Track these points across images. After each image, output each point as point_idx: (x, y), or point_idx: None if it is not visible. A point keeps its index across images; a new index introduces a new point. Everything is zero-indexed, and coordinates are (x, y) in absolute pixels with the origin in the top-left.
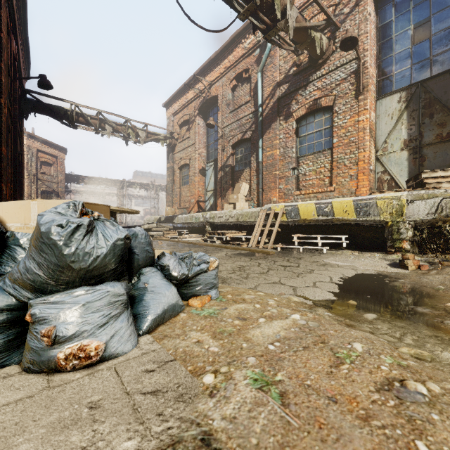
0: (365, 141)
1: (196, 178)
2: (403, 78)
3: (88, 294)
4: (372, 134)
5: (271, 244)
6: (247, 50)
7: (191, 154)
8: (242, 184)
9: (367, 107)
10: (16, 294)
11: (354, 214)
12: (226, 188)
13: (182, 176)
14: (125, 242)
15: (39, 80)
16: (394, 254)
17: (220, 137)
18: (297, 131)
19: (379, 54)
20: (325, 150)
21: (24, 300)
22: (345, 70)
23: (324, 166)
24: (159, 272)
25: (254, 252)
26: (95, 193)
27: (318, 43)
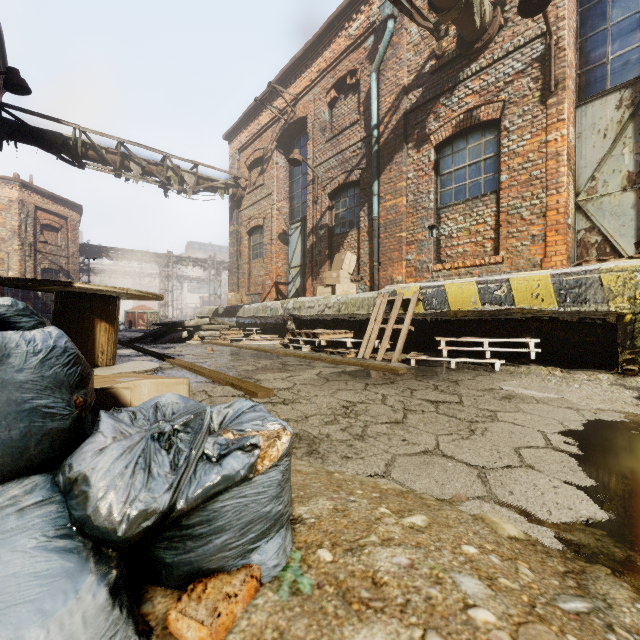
0: (560, 176)
1: (273, 247)
2: (626, 65)
3: None
4: (570, 164)
5: (397, 353)
6: (354, 39)
7: (266, 210)
8: (345, 255)
9: (563, 117)
10: None
11: (553, 301)
12: (320, 261)
13: (252, 244)
14: None
15: (5, 77)
16: (638, 377)
17: (310, 181)
18: (436, 166)
19: (581, 28)
20: (486, 194)
21: None
22: (522, 57)
23: (484, 221)
24: (55, 504)
25: (369, 369)
26: (129, 273)
27: (478, 8)
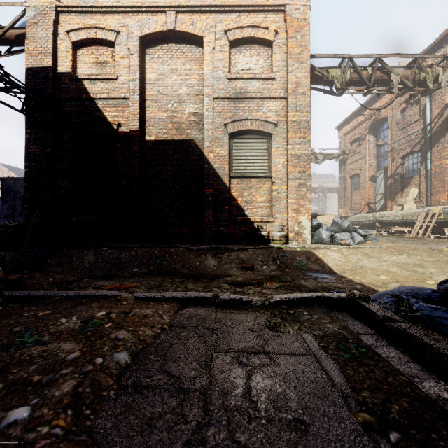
0: None
1: (366, 184)
2: None
3: (345, 233)
4: None
5: (427, 234)
6: None
7: (362, 165)
8: (410, 189)
9: None
10: (331, 233)
11: None
12: (395, 192)
13: (353, 183)
14: (349, 224)
15: None
16: None
17: (389, 151)
18: None
19: None
20: None
21: (332, 234)
22: None
23: None
24: (357, 233)
25: (409, 238)
26: None
27: None
